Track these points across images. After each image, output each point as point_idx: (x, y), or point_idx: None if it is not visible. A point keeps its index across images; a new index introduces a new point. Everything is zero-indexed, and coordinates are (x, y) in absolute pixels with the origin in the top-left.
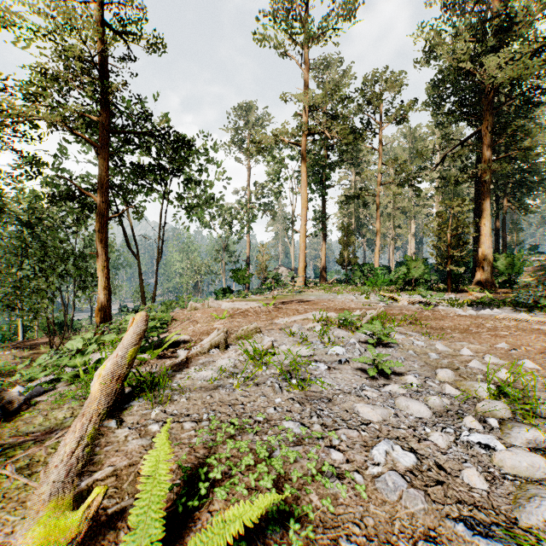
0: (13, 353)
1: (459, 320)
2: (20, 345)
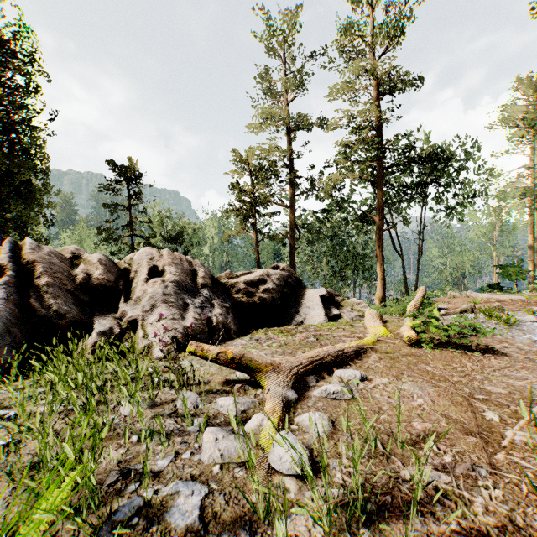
0: None
1: None
2: None
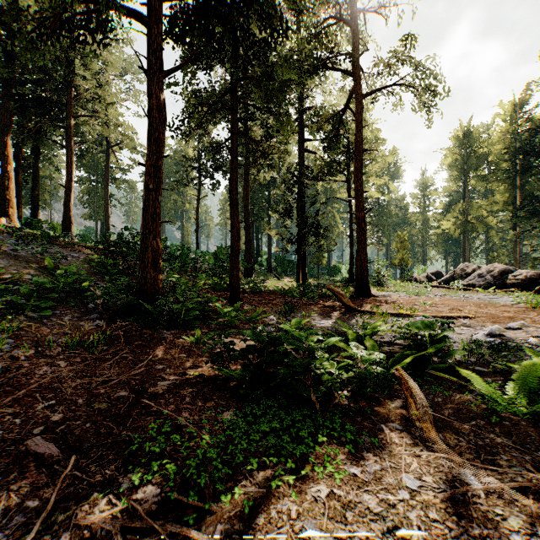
0: None
1: (499, 310)
2: None
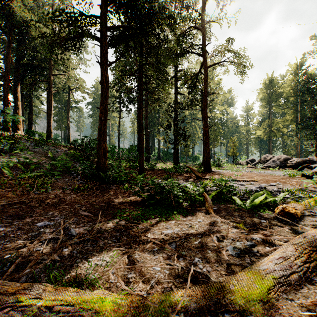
0: None
1: (272, 177)
2: None
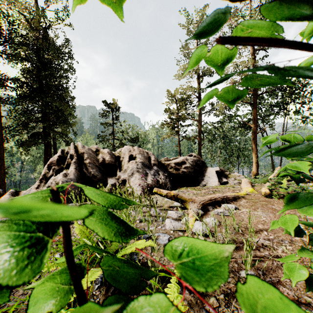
0: None
1: None
2: None
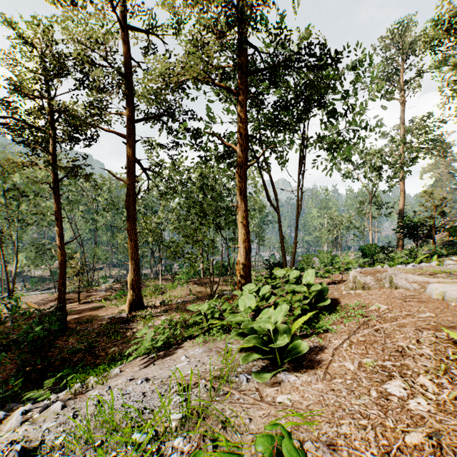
0: (189, 289)
1: None
2: (197, 281)
